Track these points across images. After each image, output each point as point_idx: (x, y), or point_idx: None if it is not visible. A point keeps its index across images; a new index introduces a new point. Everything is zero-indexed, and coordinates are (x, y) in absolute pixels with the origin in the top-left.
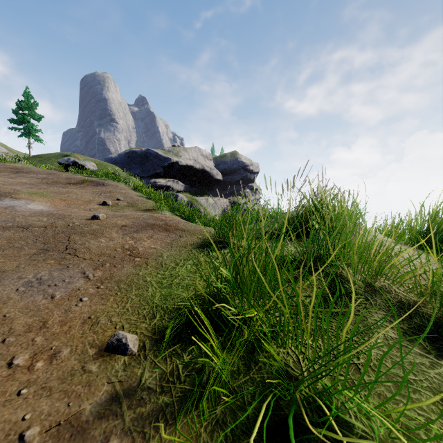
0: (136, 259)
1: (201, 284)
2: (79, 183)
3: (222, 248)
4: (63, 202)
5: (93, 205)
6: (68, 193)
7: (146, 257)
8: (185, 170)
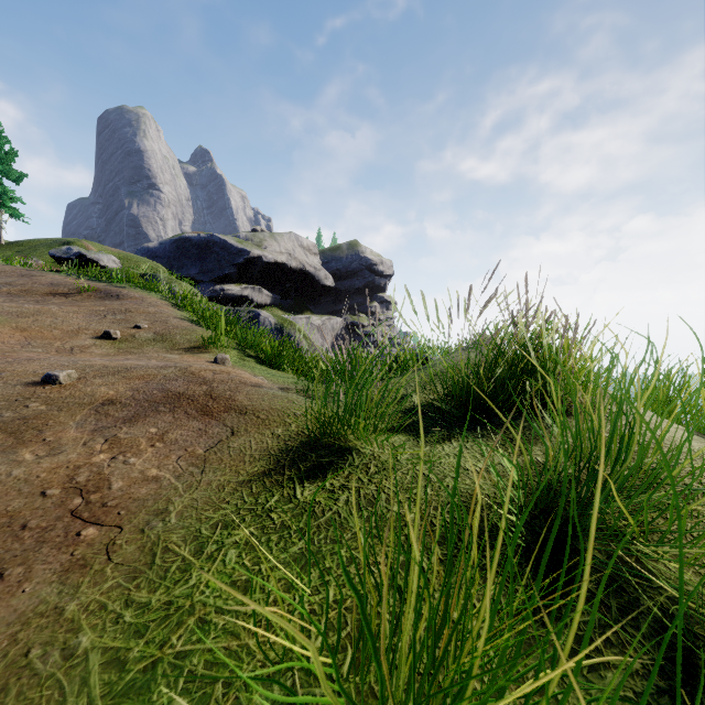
0: (84, 531)
1: (256, 656)
2: (73, 294)
3: (328, 469)
4: (18, 334)
5: (83, 340)
6: (37, 314)
7: (119, 519)
8: (273, 271)
